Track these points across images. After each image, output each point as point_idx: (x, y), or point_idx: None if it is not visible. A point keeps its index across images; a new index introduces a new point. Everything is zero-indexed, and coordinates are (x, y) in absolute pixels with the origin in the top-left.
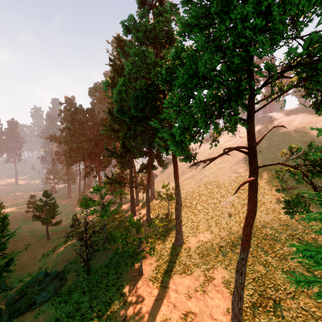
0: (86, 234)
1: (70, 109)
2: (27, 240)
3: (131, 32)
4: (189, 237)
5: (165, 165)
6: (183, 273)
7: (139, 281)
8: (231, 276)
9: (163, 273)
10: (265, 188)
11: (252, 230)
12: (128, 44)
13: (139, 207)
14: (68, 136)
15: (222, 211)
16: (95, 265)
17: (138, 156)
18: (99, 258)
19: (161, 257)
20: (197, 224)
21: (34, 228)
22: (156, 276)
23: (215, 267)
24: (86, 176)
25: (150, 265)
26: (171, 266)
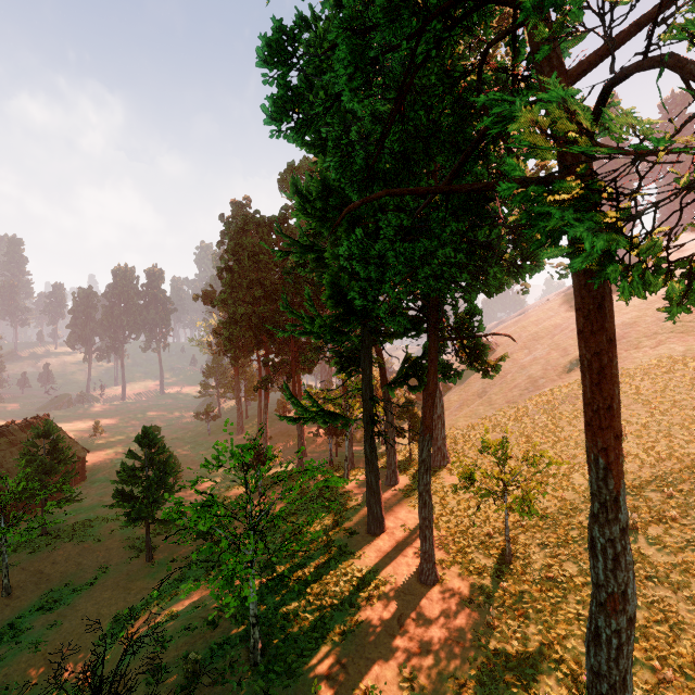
0: None
1: (235, 225)
2: (108, 550)
3: None
4: None
5: (493, 365)
6: None
7: None
8: None
9: None
10: None
11: None
12: None
13: (395, 491)
14: (227, 287)
15: None
16: None
17: (390, 333)
18: None
19: None
20: (688, 677)
21: None
22: None
23: None
24: (261, 387)
25: None
26: None
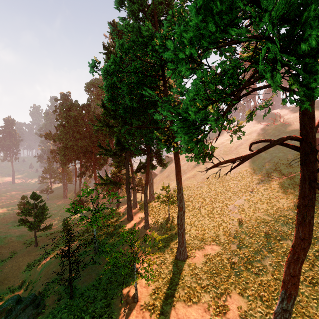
0: (68, 250)
1: (65, 105)
2: (13, 246)
3: (125, 5)
4: (194, 249)
5: (165, 164)
6: (188, 300)
7: (132, 311)
8: (249, 307)
9: (163, 300)
10: (278, 190)
11: (269, 242)
12: (121, 19)
13: (136, 209)
14: (62, 133)
15: (230, 217)
16: (81, 286)
17: (135, 154)
18: (87, 275)
19: (161, 275)
20: (202, 232)
21: (23, 232)
22: (155, 304)
23: (227, 293)
24: (80, 175)
25: (147, 287)
26: (173, 290)
